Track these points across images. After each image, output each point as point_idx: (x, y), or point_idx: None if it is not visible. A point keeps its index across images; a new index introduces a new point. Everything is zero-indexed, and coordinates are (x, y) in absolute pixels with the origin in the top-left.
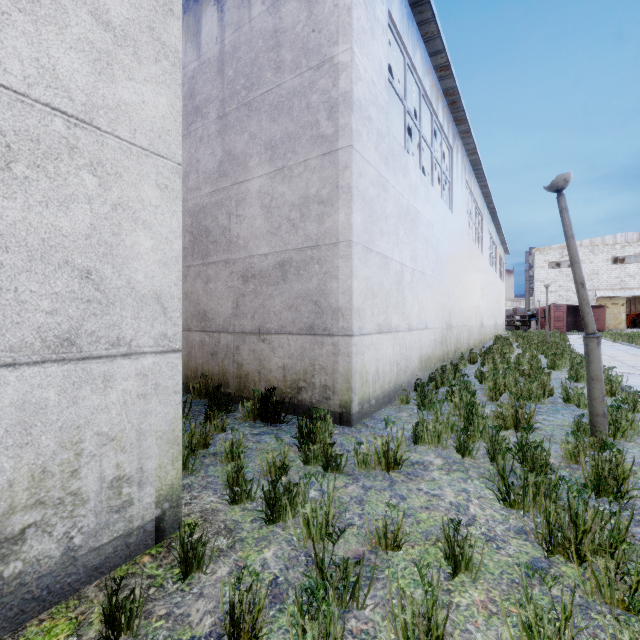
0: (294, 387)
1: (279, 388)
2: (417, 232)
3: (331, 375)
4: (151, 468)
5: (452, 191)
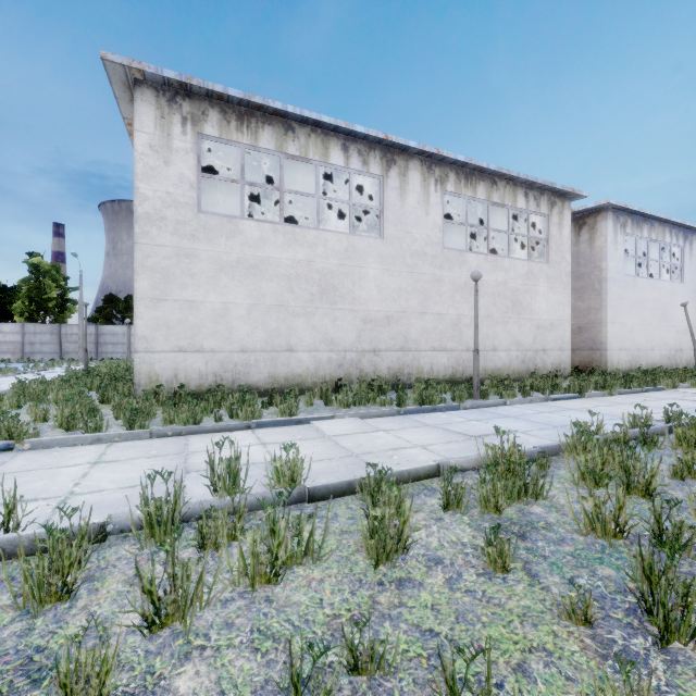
0: (584, 367)
1: (578, 368)
2: (644, 307)
3: (599, 362)
4: (567, 368)
5: (683, 270)
